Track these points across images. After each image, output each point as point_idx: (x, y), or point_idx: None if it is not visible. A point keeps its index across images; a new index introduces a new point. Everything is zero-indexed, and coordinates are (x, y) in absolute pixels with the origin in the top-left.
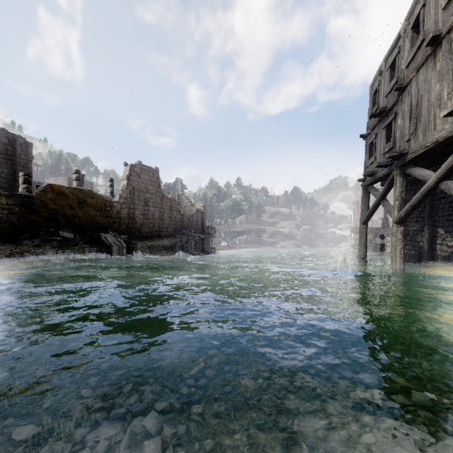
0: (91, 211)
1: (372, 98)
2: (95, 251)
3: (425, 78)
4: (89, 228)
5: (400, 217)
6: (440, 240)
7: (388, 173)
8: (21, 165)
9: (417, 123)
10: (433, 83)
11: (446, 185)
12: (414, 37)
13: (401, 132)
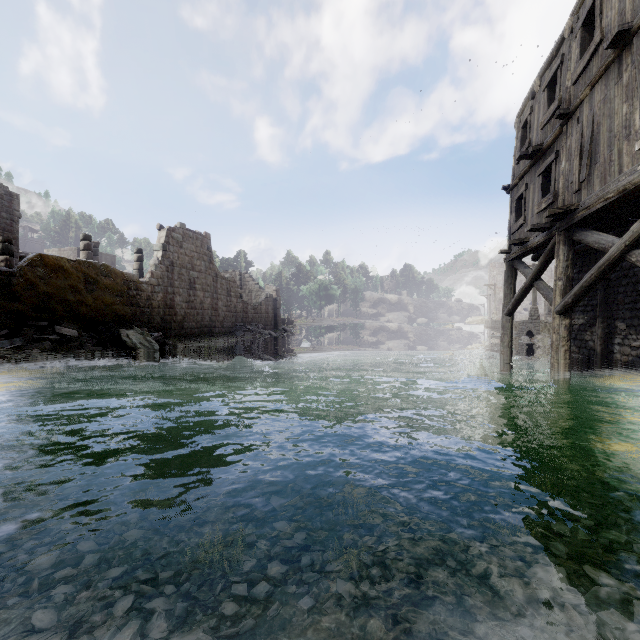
0: (107, 296)
1: (520, 132)
2: (111, 356)
3: (603, 98)
4: (103, 321)
5: (565, 305)
6: (620, 338)
7: (545, 241)
8: (1, 228)
9: (592, 165)
10: (617, 103)
11: (638, 255)
12: (585, 38)
13: (566, 180)
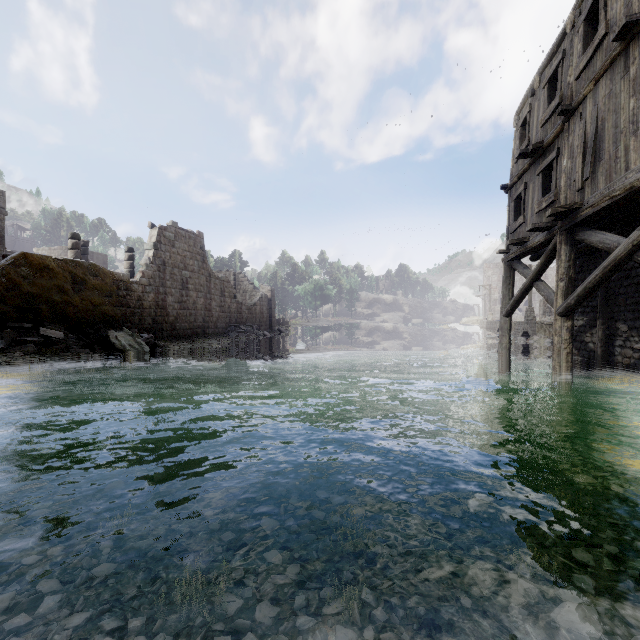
0: (95, 296)
1: (519, 130)
2: (98, 359)
3: (609, 93)
4: (91, 322)
5: (567, 306)
6: (621, 340)
7: (546, 241)
8: None
9: (596, 162)
10: (624, 98)
11: None
12: (588, 33)
13: (568, 178)
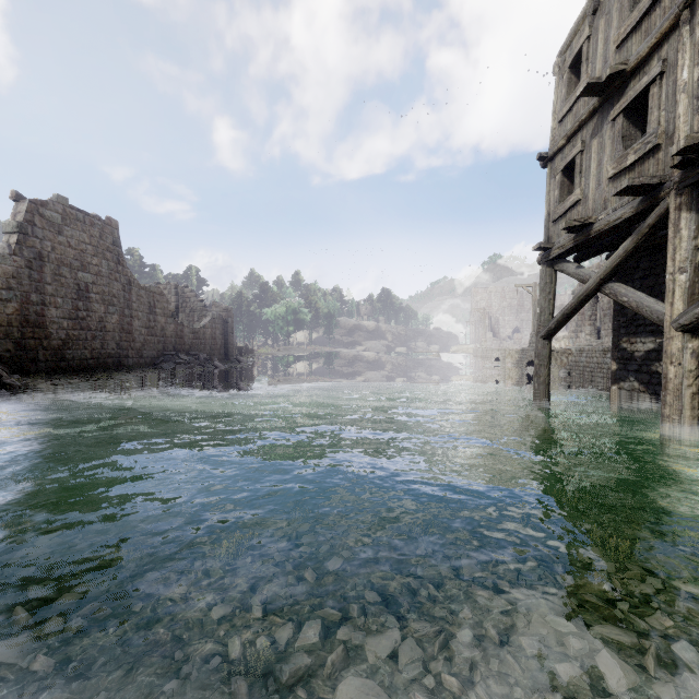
0: None
1: (567, 74)
2: None
3: None
4: None
5: None
6: None
7: (635, 215)
8: None
9: None
10: None
11: None
12: None
13: (696, 96)
